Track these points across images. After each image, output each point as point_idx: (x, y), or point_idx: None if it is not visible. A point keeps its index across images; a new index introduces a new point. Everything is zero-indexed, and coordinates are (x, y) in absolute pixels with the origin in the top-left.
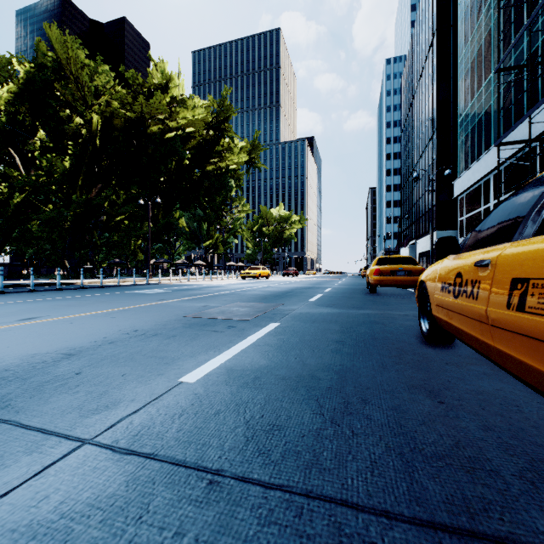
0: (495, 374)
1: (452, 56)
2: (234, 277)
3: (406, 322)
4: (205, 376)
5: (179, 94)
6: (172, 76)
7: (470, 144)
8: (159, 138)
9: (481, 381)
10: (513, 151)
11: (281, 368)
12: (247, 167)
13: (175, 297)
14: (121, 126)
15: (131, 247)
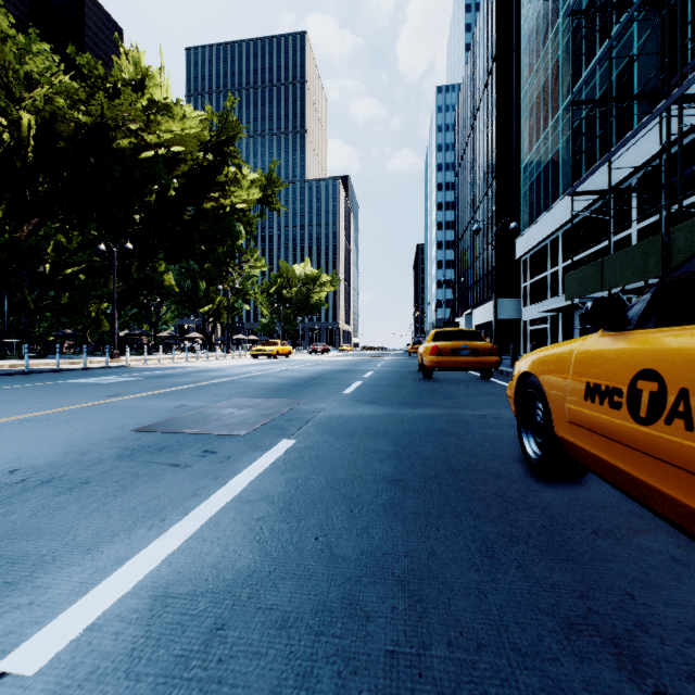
0: (694, 560)
1: (514, 88)
2: (242, 355)
3: (489, 431)
4: (82, 637)
5: (162, 98)
6: (152, 73)
7: (535, 195)
8: (131, 157)
9: (686, 587)
10: (585, 205)
11: (283, 578)
12: (261, 208)
13: (138, 391)
14: (70, 134)
15: (91, 313)
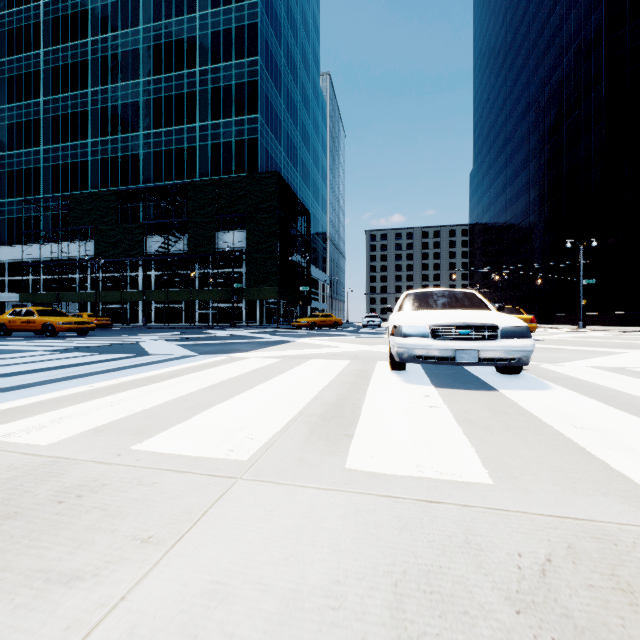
0: None
1: None
2: None
3: None
4: None
5: None
6: None
7: None
8: None
9: None
10: (18, 258)
11: None
12: None
13: None
14: None
15: None
